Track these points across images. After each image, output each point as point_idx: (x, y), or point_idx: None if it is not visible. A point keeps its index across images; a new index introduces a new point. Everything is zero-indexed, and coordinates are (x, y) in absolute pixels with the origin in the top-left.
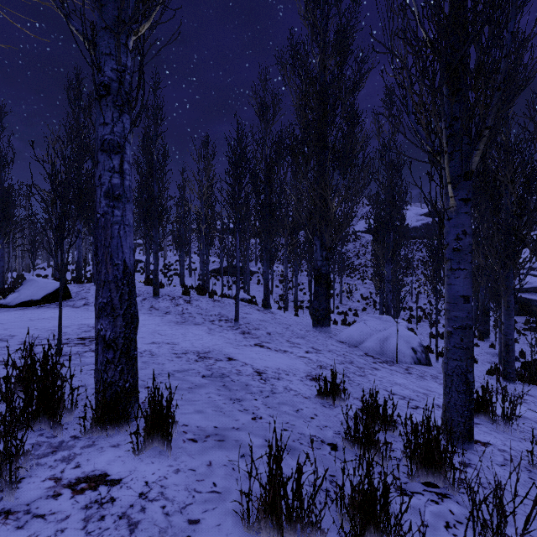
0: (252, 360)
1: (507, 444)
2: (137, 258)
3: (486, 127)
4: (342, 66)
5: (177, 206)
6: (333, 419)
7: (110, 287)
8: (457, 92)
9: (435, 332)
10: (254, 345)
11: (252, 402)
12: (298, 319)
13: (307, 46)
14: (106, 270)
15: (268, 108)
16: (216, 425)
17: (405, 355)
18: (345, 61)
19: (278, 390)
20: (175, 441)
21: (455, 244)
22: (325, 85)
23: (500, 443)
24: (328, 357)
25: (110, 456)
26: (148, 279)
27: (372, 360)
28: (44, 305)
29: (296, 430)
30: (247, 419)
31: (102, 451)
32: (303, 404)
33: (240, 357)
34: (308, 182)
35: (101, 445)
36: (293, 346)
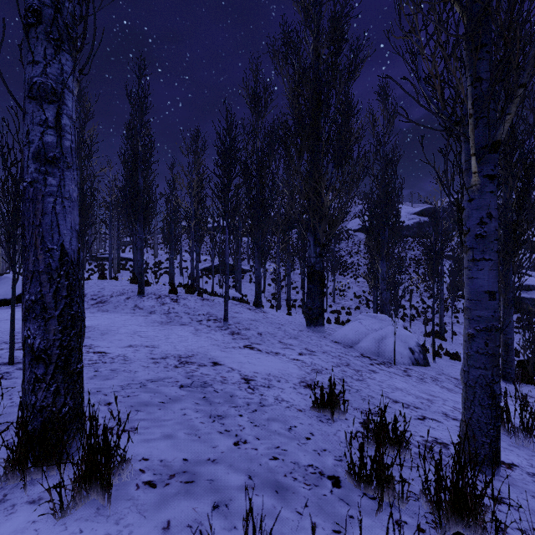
0: (240, 364)
1: (533, 464)
2: (126, 257)
3: (520, 84)
4: (337, 55)
5: (166, 203)
6: (332, 438)
7: (40, 279)
8: (481, 48)
9: (428, 331)
10: (243, 347)
11: (236, 419)
12: (290, 318)
13: (300, 33)
14: (36, 257)
15: (260, 99)
16: (186, 457)
17: (403, 355)
18: (339, 51)
19: (268, 402)
20: (125, 488)
21: (478, 230)
22: (318, 73)
23: (526, 463)
24: (323, 359)
25: (19, 522)
26: (133, 277)
27: (368, 361)
28: (18, 305)
29: (288, 457)
30: (227, 444)
31: (11, 513)
32: (296, 420)
33: (227, 362)
34: (301, 175)
35: (15, 500)
36: (285, 348)
